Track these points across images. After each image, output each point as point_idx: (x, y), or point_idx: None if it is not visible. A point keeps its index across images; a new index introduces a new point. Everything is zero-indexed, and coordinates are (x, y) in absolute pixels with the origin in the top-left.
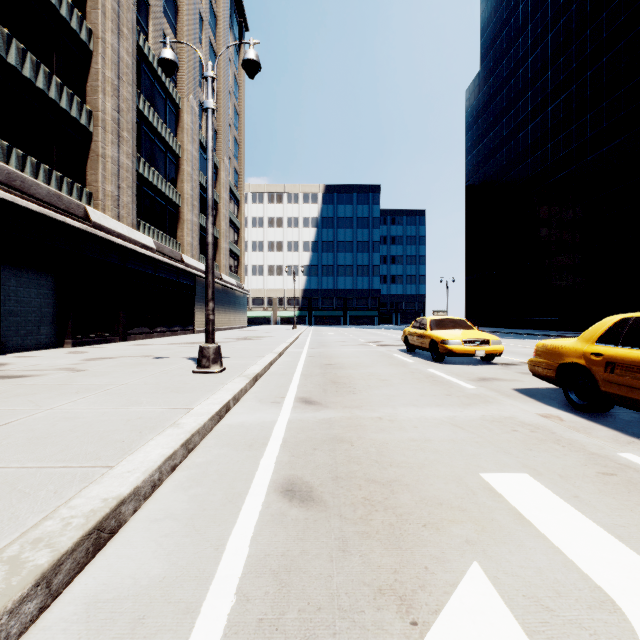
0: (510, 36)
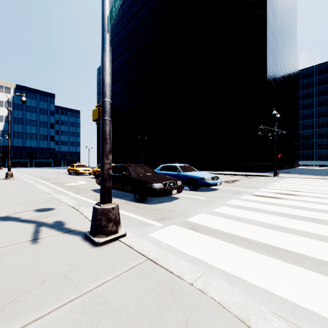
0: (113, 59)
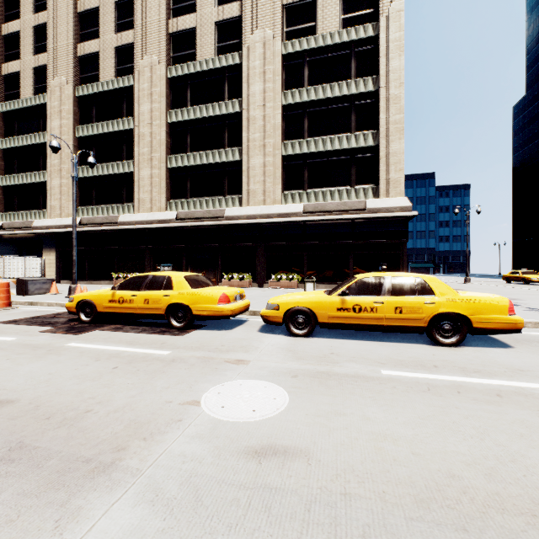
0: None
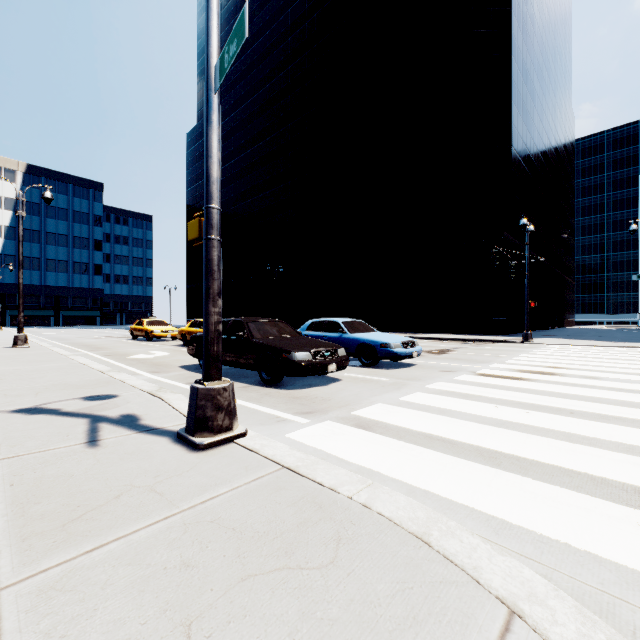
0: None
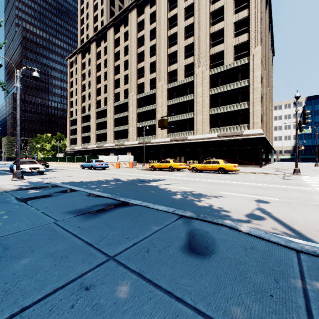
0: None
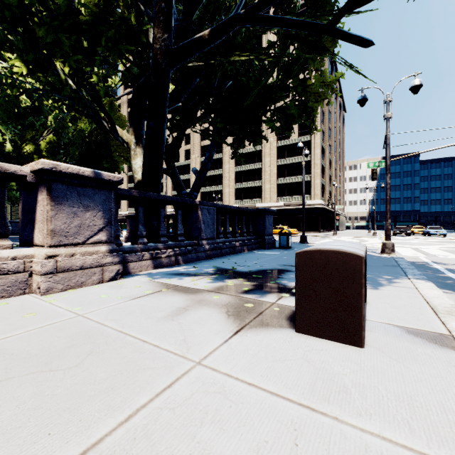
0: None
